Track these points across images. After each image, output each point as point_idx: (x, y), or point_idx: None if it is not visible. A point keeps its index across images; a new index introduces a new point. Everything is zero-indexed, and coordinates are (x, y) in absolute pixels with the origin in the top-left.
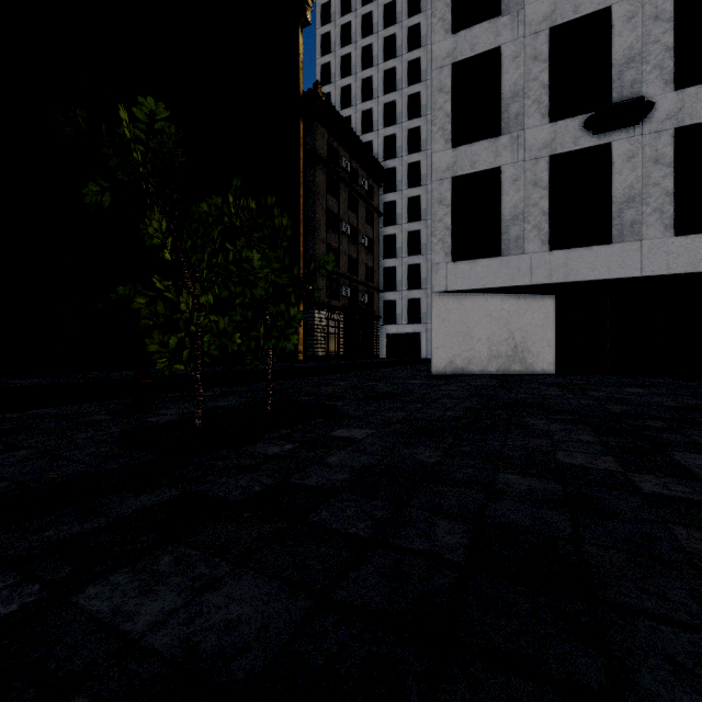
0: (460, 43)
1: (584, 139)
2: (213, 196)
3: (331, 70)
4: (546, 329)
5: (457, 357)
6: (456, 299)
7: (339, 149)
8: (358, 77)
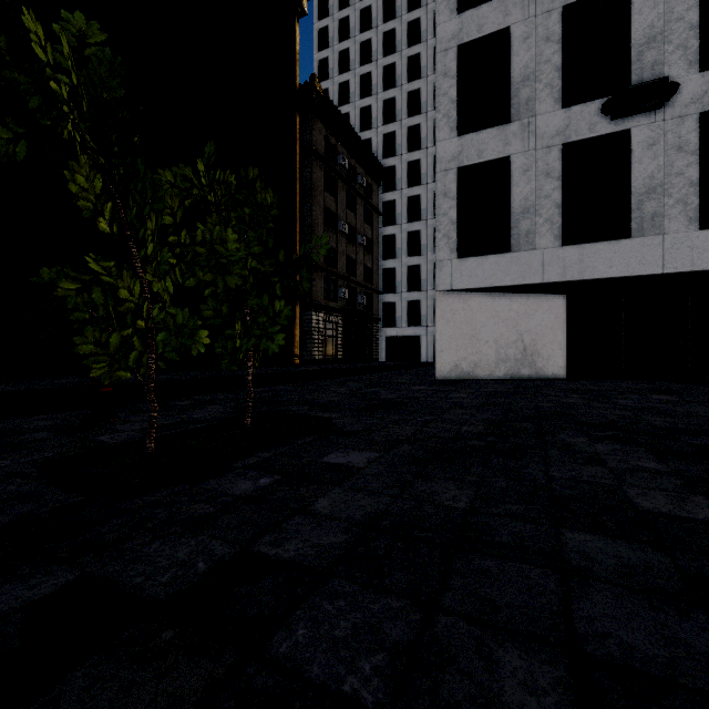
0: (466, 23)
1: (600, 126)
2: (180, 165)
3: (329, 66)
4: (557, 331)
5: (463, 360)
6: (462, 299)
7: (337, 146)
8: (356, 73)
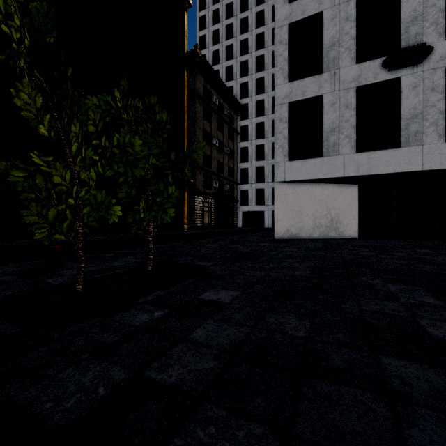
0: (294, 9)
1: (381, 75)
2: (104, 94)
3: (206, 40)
4: (352, 208)
5: (292, 226)
6: (291, 187)
7: (211, 90)
8: (223, 44)
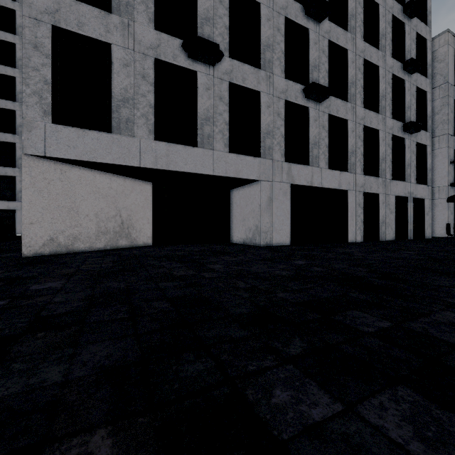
0: None
1: (180, 59)
2: None
3: None
4: (146, 209)
5: (61, 233)
6: (59, 169)
7: None
8: None
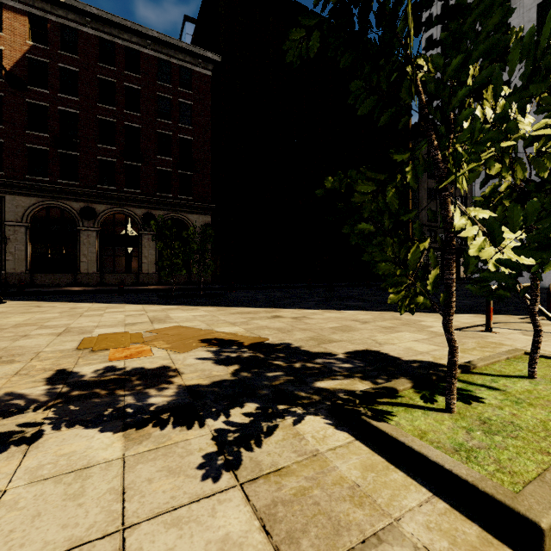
0: None
1: None
2: None
3: None
4: None
5: None
6: None
7: None
8: None
